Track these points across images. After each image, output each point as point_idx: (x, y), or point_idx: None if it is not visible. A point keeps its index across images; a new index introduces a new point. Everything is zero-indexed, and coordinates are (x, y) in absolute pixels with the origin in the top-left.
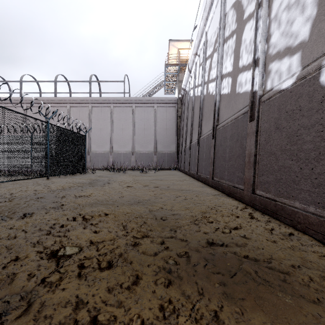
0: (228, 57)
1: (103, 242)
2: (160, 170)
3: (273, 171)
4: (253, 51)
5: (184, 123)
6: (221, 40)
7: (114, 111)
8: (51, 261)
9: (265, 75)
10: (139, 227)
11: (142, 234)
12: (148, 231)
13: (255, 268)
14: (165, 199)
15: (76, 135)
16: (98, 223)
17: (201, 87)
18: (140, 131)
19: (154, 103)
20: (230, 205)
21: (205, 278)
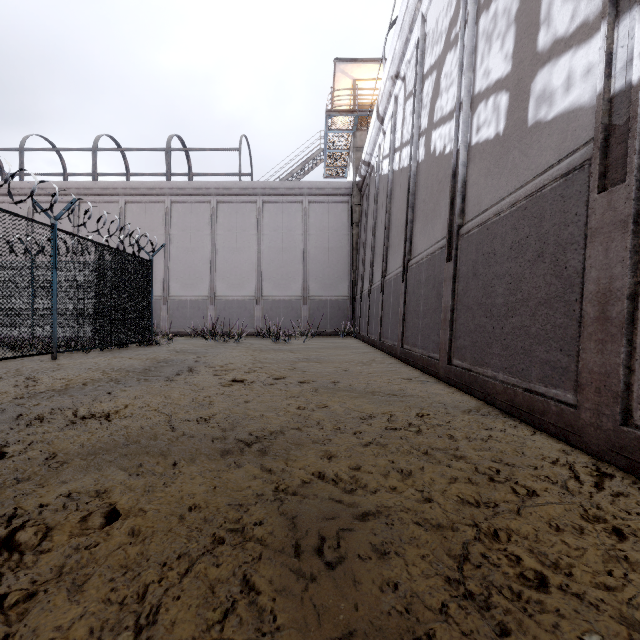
0: (496, 42)
1: None
2: (315, 337)
3: None
4: None
5: (367, 236)
6: (471, 8)
7: (219, 212)
8: None
9: None
10: (212, 636)
11: None
12: None
13: None
14: (330, 431)
15: (130, 259)
16: (36, 593)
17: (410, 144)
18: (273, 255)
19: (302, 196)
20: (545, 462)
21: None
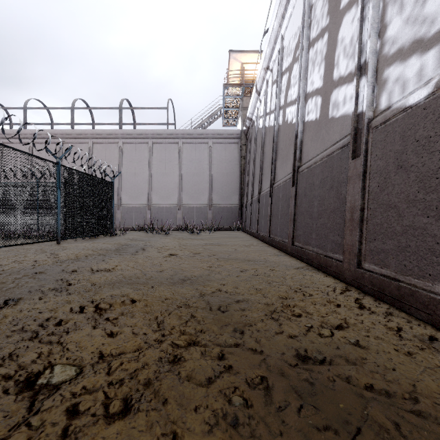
0: (316, 67)
1: (121, 356)
2: (216, 231)
3: (394, 234)
4: (357, 52)
5: (250, 166)
6: (305, 44)
7: (153, 149)
8: (20, 398)
9: (377, 87)
10: (183, 325)
11: (187, 338)
12: (197, 334)
13: (393, 417)
14: (224, 275)
15: (100, 182)
16: (118, 318)
17: (275, 113)
18: (189, 177)
19: (208, 139)
20: (324, 286)
21: (303, 439)
